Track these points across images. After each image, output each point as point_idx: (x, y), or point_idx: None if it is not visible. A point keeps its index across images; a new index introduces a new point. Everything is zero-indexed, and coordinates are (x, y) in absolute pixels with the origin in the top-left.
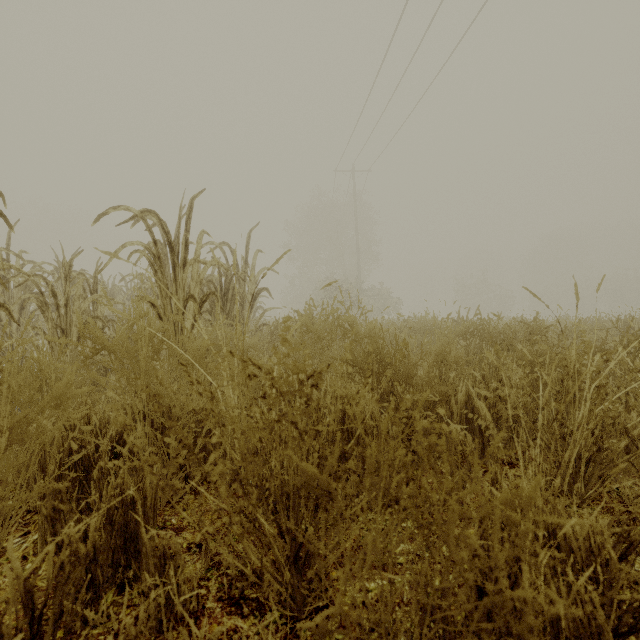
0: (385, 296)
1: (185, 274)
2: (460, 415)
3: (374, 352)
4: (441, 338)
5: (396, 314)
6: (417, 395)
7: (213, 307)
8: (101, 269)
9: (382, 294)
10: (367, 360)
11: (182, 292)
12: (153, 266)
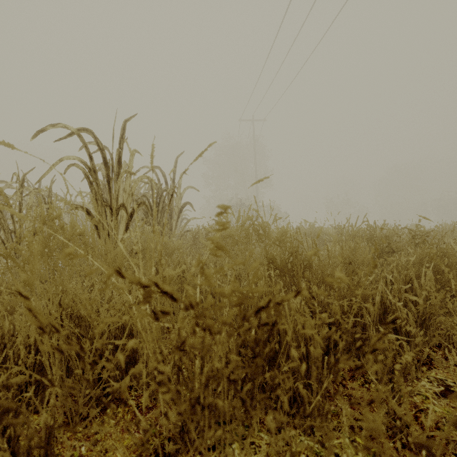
0: (276, 211)
1: (117, 185)
2: (376, 316)
3: (292, 255)
4: (348, 242)
5: (284, 224)
6: (344, 300)
7: (147, 217)
8: (39, 179)
9: (274, 209)
10: (287, 263)
11: (115, 201)
12: (88, 178)
